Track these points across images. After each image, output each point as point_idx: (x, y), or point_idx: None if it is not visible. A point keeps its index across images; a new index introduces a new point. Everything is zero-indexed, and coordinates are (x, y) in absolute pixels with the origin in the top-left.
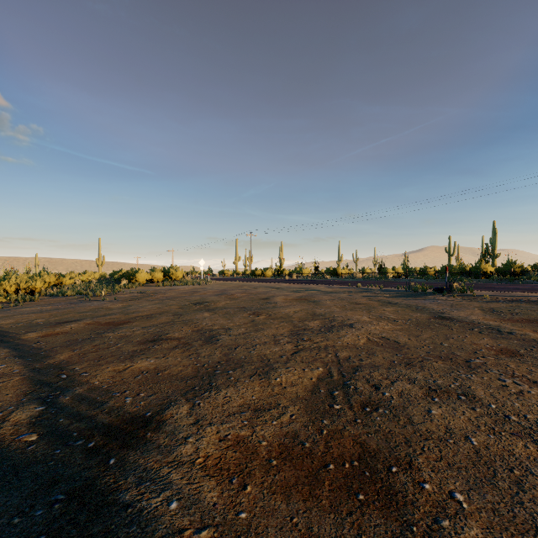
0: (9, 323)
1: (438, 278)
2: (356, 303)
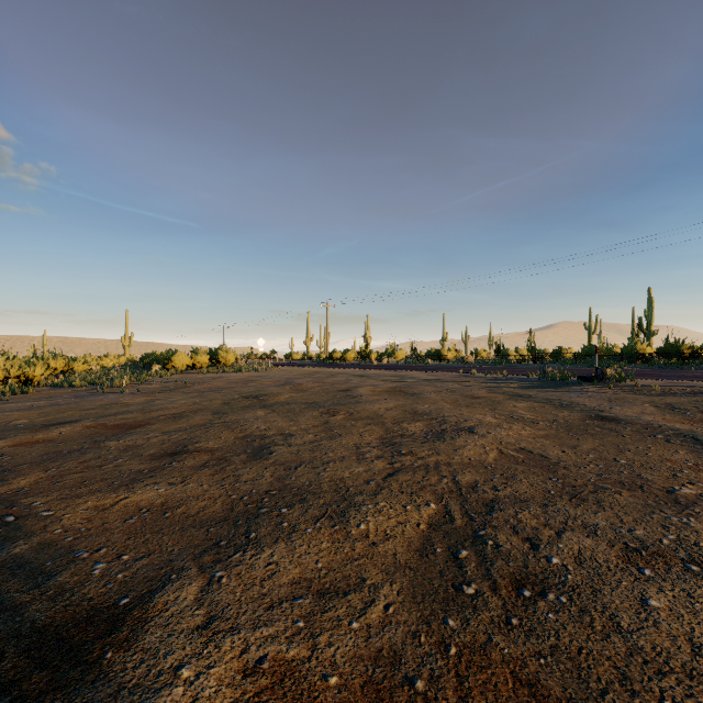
0: None
1: (577, 363)
2: (472, 396)
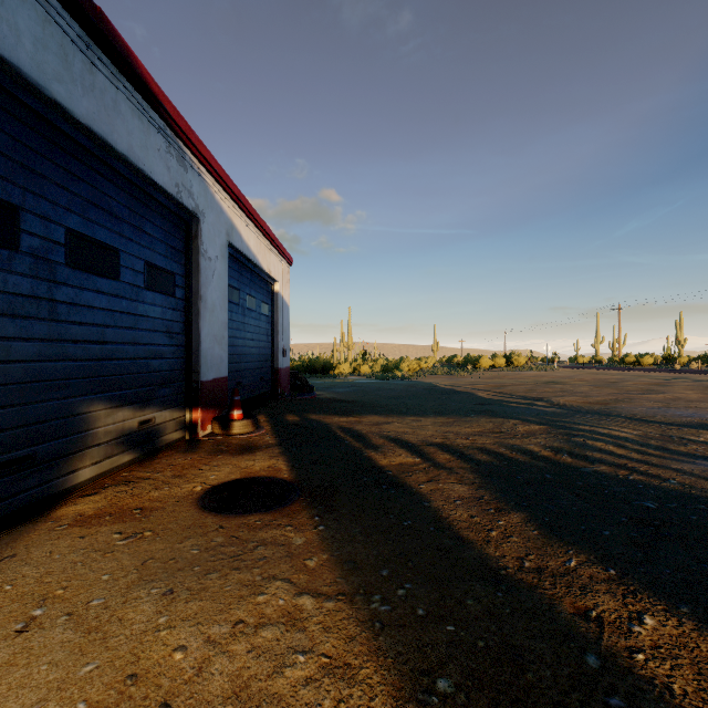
0: (444, 383)
1: None
2: None
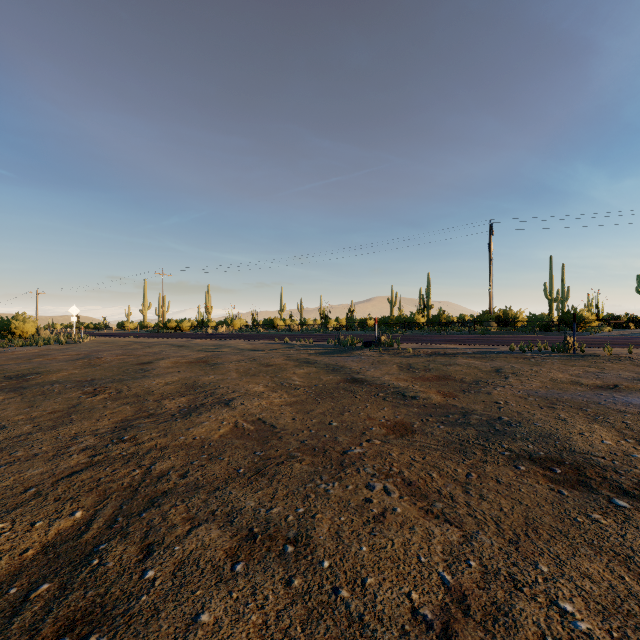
0: None
1: None
2: (267, 364)
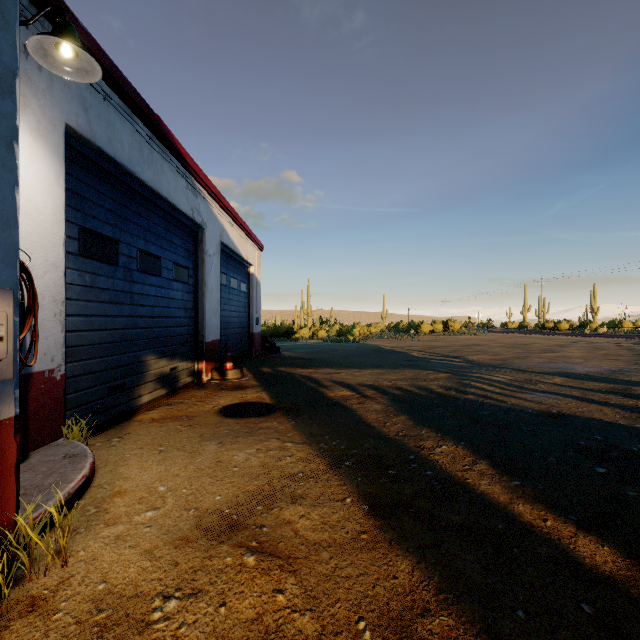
0: (387, 345)
1: None
2: (598, 348)
